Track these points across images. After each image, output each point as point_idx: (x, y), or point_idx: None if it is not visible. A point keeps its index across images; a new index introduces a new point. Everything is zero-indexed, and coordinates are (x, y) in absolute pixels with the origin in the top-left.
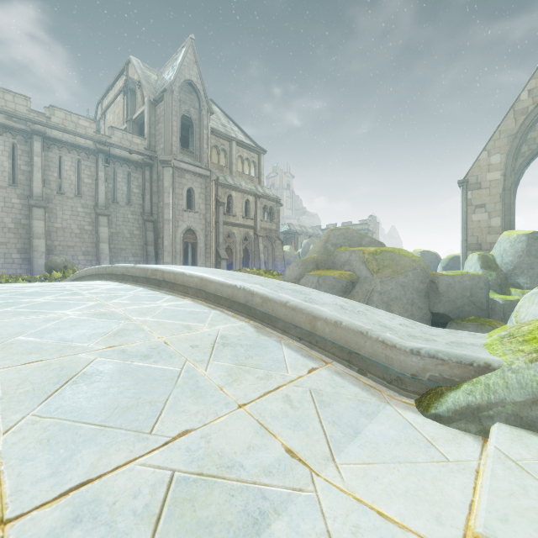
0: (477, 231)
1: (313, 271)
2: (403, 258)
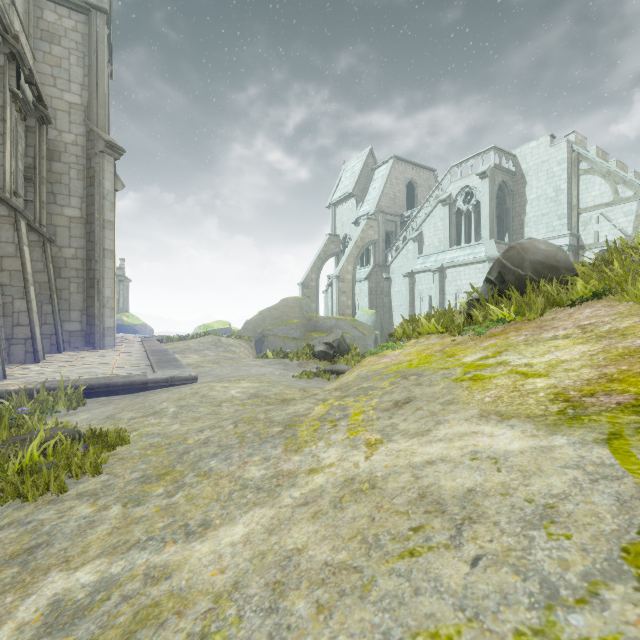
0: (343, 307)
1: (307, 333)
2: (365, 324)
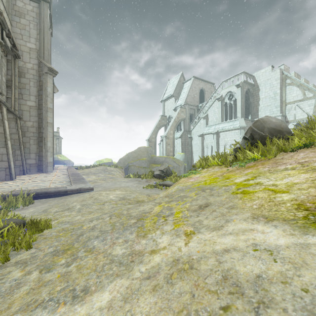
0: (168, 151)
1: (150, 165)
2: (179, 160)
